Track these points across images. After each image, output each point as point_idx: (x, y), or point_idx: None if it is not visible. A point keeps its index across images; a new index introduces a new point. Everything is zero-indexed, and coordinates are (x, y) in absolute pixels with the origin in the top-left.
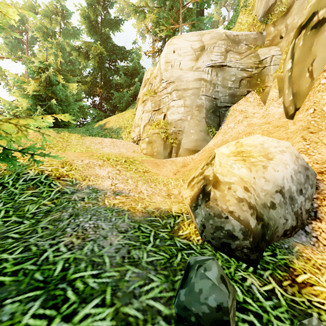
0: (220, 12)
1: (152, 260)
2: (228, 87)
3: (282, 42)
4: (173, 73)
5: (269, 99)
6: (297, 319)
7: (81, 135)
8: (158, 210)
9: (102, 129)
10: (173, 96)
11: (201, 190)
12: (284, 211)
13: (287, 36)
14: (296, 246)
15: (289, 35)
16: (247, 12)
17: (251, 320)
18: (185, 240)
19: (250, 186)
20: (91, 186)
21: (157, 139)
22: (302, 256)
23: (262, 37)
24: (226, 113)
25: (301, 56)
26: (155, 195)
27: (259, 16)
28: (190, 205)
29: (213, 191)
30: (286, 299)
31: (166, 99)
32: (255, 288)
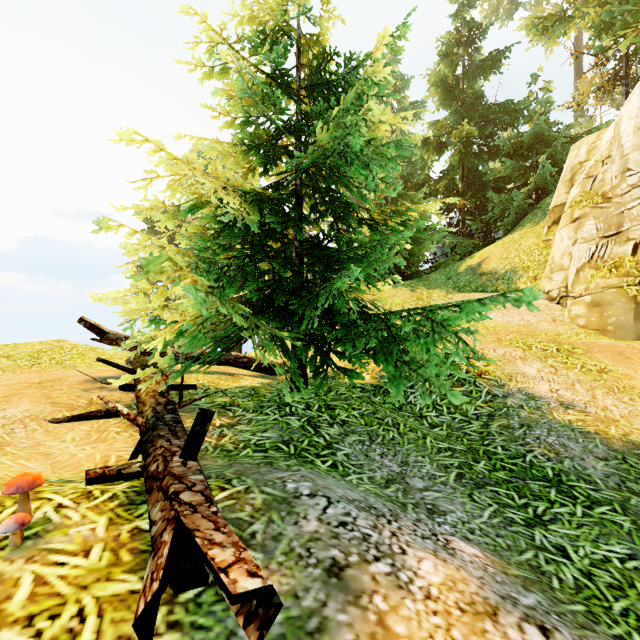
0: None
1: None
2: None
3: None
4: None
5: None
6: None
7: (446, 291)
8: None
9: (475, 274)
10: None
11: None
12: None
13: None
14: None
15: None
16: None
17: None
18: None
19: None
20: (523, 390)
21: (615, 300)
22: None
23: None
24: None
25: None
26: (635, 417)
27: None
28: None
29: None
30: None
31: (639, 209)
32: None
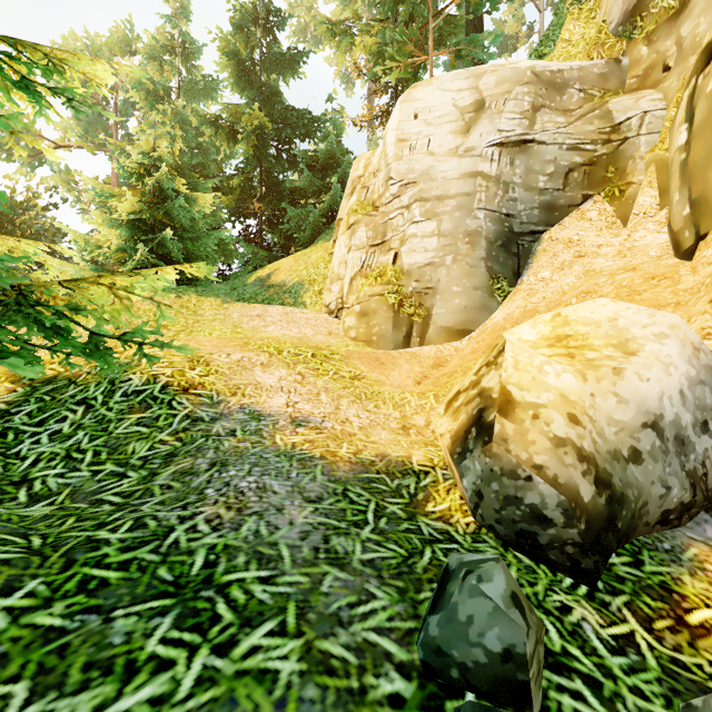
0: (522, 16)
1: (373, 557)
2: (539, 190)
3: (668, 80)
4: (414, 164)
5: (636, 213)
6: (682, 698)
7: (223, 300)
8: (383, 458)
9: (264, 286)
10: (414, 213)
11: (474, 419)
12: (662, 469)
13: (681, 65)
14: (690, 548)
15: (686, 62)
16: (585, 16)
17: (577, 689)
18: (440, 522)
19: (582, 412)
20: (248, 407)
21: (379, 308)
22: (705, 570)
23: (619, 70)
24: (535, 247)
25: (710, 115)
26: (375, 427)
27: (613, 22)
28: (450, 450)
29: (500, 422)
30: (658, 656)
31: (398, 219)
32: (590, 628)
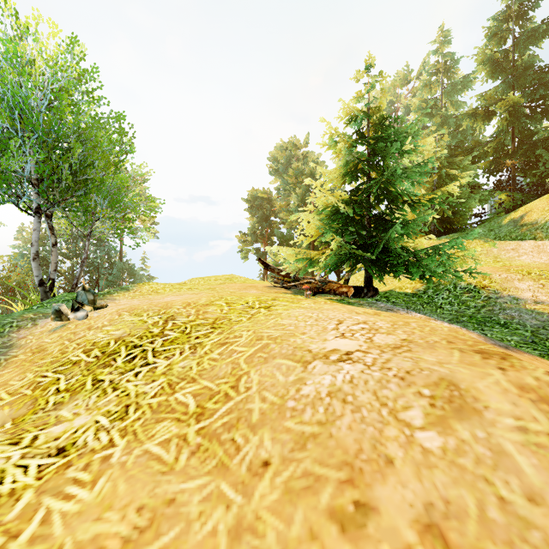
0: None
1: None
2: None
3: None
4: None
5: None
6: None
7: (484, 240)
8: None
9: (517, 225)
10: None
11: None
12: None
13: None
14: None
15: None
16: None
17: None
18: None
19: None
20: (512, 296)
21: None
22: None
23: None
24: None
25: None
26: None
27: None
28: None
29: None
30: None
31: None
32: None
